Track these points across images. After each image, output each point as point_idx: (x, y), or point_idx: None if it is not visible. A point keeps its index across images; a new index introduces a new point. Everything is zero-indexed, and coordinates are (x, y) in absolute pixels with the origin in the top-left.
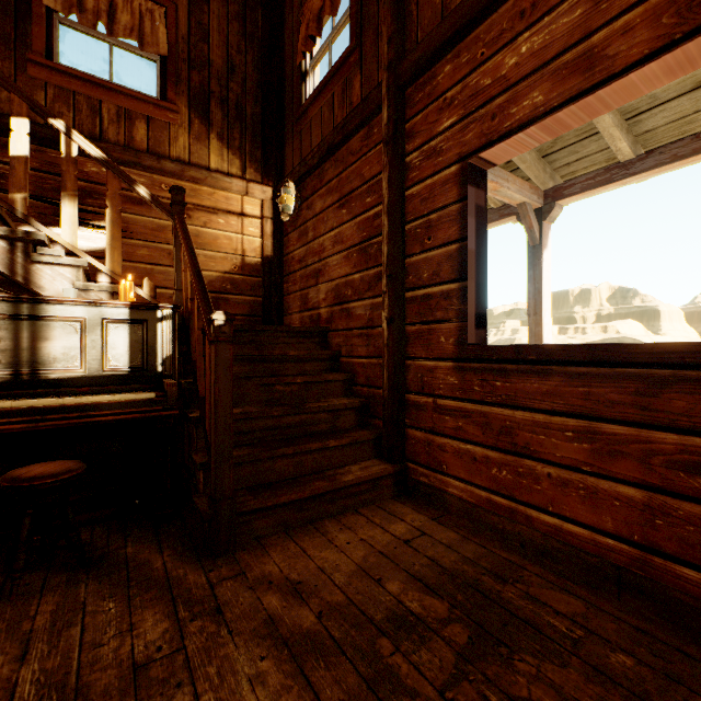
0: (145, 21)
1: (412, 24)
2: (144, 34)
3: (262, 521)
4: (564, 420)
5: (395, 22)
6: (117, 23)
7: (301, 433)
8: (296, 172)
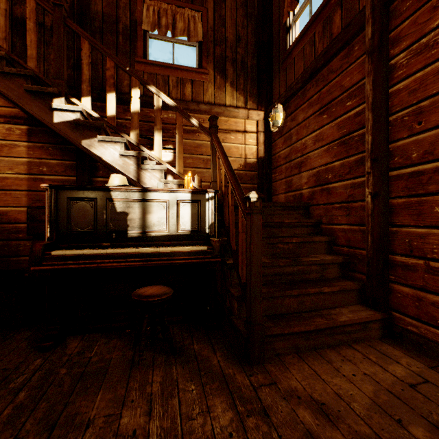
0: (190, 23)
1: None
2: (190, 31)
3: (280, 343)
4: None
5: None
6: (176, 29)
7: (298, 279)
8: (282, 97)
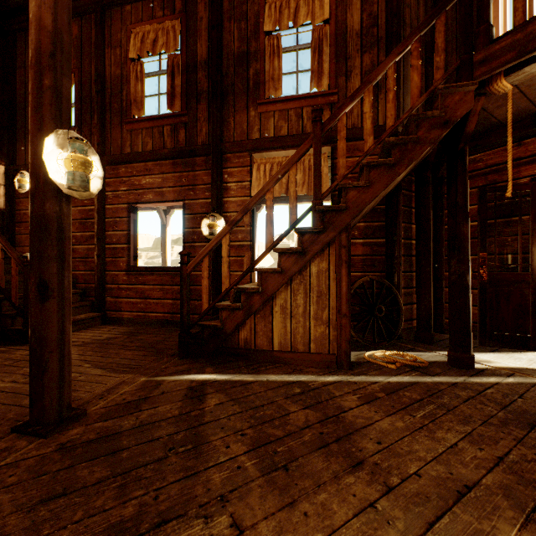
0: None
1: (109, 142)
2: None
3: None
4: (157, 286)
5: (101, 139)
6: None
7: None
8: None
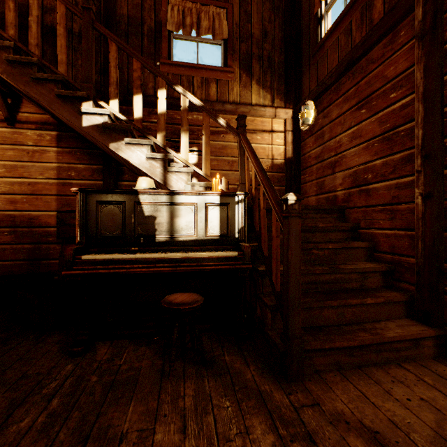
0: (215, 21)
1: None
2: (214, 29)
3: (320, 359)
4: None
5: None
6: (201, 28)
7: (336, 288)
8: (313, 93)
